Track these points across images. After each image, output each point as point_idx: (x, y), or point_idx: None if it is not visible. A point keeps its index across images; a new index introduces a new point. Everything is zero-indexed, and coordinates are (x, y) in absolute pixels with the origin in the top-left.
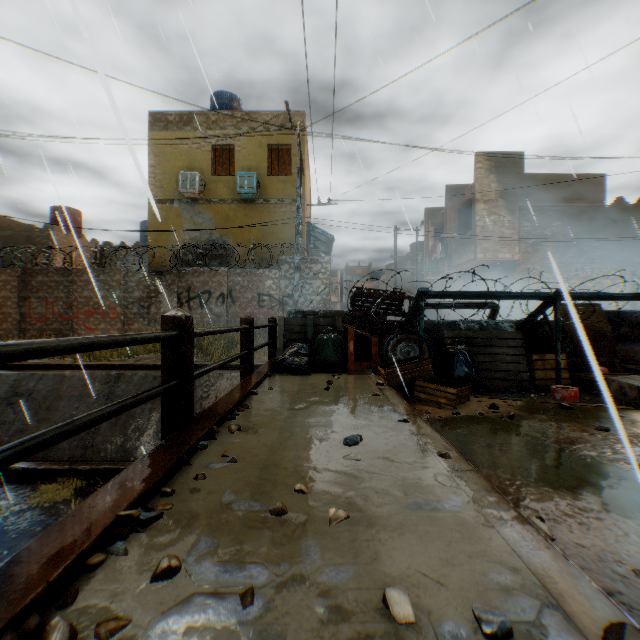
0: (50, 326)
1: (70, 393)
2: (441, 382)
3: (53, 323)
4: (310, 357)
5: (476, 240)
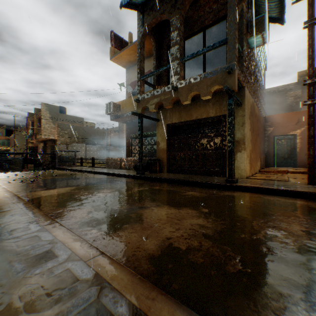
0: None
1: None
2: None
3: None
4: None
5: (42, 131)
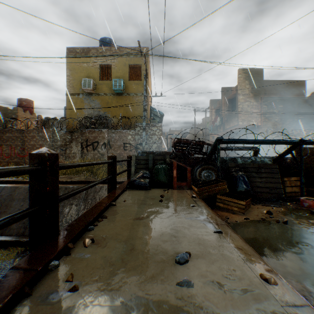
0: (13, 160)
1: (19, 197)
2: (231, 195)
3: (14, 158)
4: (150, 179)
5: (238, 115)
